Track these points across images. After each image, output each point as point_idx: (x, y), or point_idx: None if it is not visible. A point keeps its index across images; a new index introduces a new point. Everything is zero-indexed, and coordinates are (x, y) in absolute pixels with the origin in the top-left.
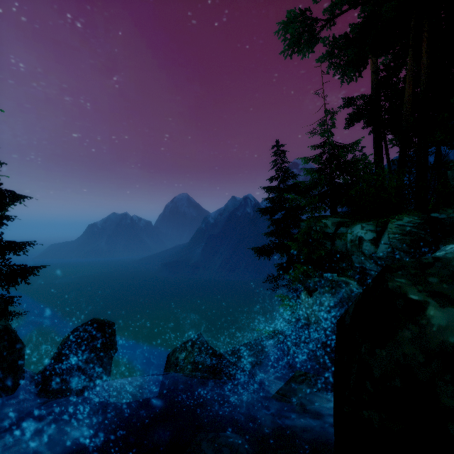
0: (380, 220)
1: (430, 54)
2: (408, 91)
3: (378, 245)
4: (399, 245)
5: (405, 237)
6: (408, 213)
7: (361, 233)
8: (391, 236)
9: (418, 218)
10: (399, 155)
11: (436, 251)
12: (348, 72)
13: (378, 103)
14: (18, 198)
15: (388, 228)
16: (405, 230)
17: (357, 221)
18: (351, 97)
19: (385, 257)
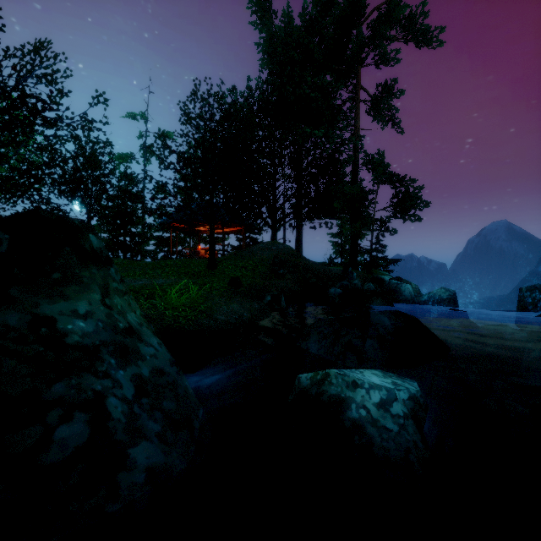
0: None
1: None
2: None
3: None
4: None
5: None
6: None
7: None
8: None
9: None
10: None
11: None
12: None
13: None
14: (396, 262)
15: None
16: None
17: None
18: None
19: None
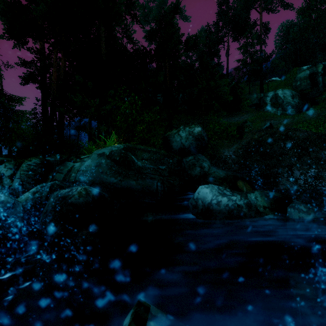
0: (19, 161)
1: (66, 60)
2: (54, 76)
3: (13, 179)
4: (26, 178)
5: (30, 173)
6: (36, 156)
7: (4, 171)
8: (22, 172)
9: (40, 160)
10: (50, 116)
11: (47, 181)
12: (1, 36)
13: (45, 76)
14: None
15: (21, 166)
16: (30, 168)
17: (7, 161)
18: (27, 61)
19: (17, 188)
